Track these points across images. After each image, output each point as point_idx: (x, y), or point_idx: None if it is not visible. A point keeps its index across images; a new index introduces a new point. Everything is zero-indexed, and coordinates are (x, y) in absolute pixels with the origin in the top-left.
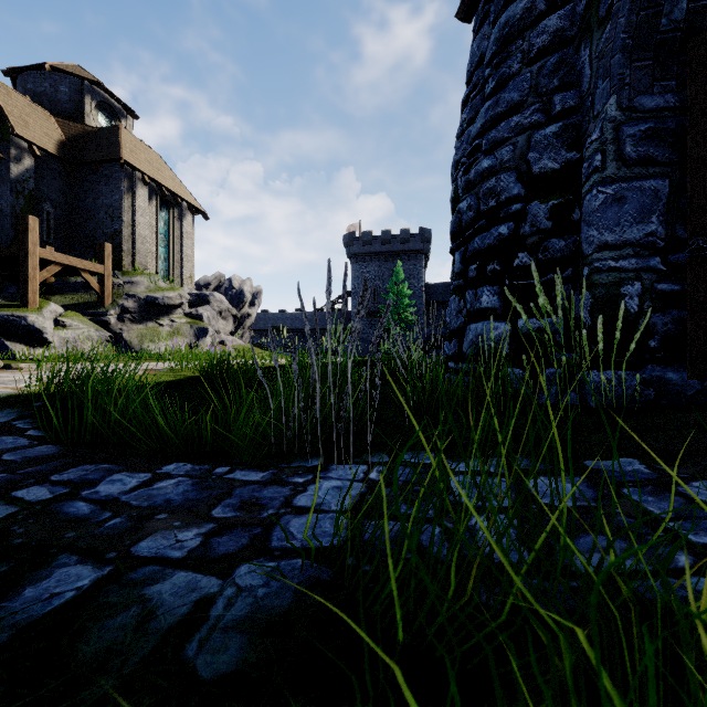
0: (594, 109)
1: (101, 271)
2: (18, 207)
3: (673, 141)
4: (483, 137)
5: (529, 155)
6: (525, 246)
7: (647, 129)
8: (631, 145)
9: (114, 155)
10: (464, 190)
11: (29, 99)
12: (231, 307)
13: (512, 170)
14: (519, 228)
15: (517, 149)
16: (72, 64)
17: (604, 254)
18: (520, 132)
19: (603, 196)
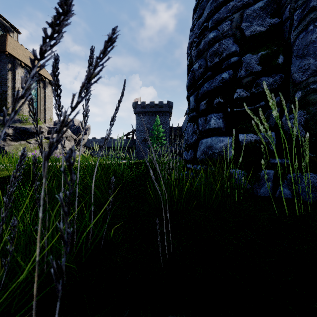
0: None
1: None
2: None
3: None
4: (208, 21)
5: (242, 24)
6: (241, 85)
7: None
8: None
9: (2, 49)
10: (196, 57)
11: None
12: (73, 135)
13: (230, 37)
14: (236, 73)
15: (234, 22)
16: None
17: None
18: (235, 11)
19: None
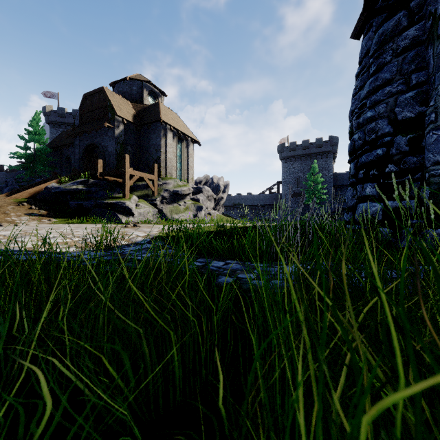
0: (435, 84)
1: (153, 178)
2: (118, 149)
3: None
4: (368, 98)
5: (396, 109)
6: (392, 161)
7: None
8: None
9: (157, 118)
10: (356, 128)
11: (121, 96)
12: (213, 194)
13: (385, 118)
14: (389, 150)
15: (388, 106)
16: (137, 74)
17: (436, 167)
18: (390, 96)
19: (436, 136)
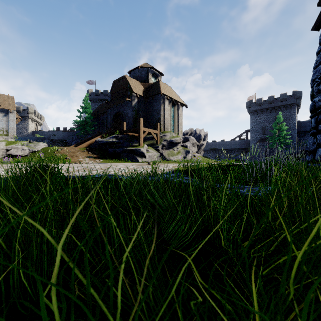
0: None
1: (157, 132)
2: (134, 114)
3: None
4: None
5: None
6: None
7: None
8: None
9: (158, 92)
10: (316, 93)
11: (135, 80)
12: (196, 142)
13: None
14: None
15: None
16: (144, 63)
17: None
18: None
19: None
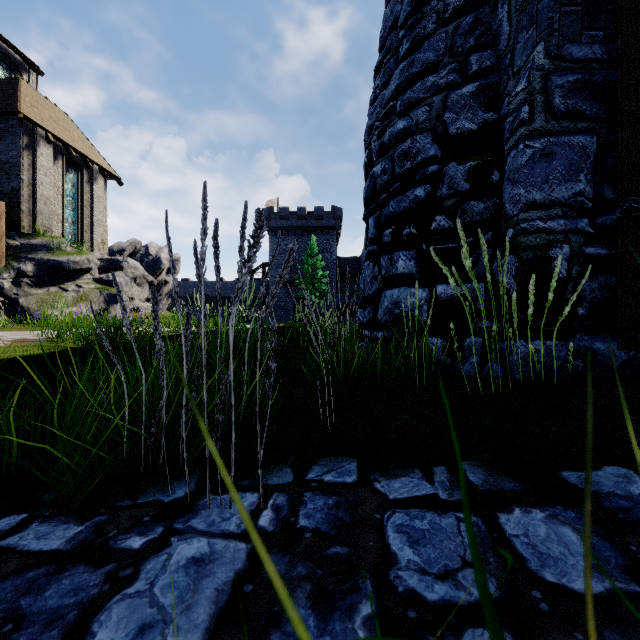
0: (514, 66)
1: None
2: None
3: (600, 96)
4: (397, 99)
5: (446, 115)
6: (442, 209)
7: (576, 81)
8: (560, 96)
9: (10, 107)
10: (378, 154)
11: None
12: (147, 274)
13: (427, 131)
14: (436, 190)
15: (433, 109)
16: None
17: (532, 214)
18: (436, 92)
19: (531, 150)
